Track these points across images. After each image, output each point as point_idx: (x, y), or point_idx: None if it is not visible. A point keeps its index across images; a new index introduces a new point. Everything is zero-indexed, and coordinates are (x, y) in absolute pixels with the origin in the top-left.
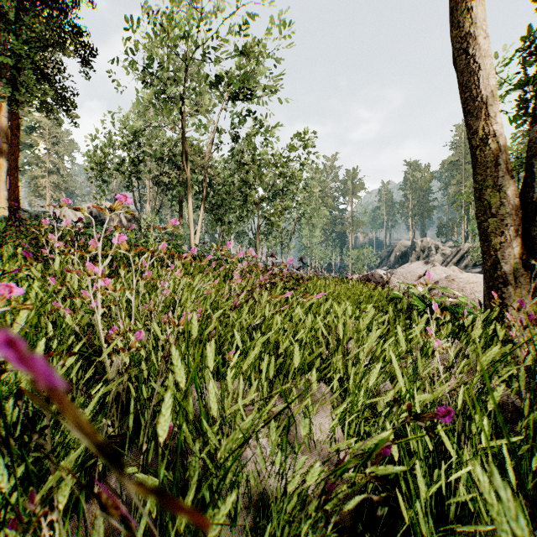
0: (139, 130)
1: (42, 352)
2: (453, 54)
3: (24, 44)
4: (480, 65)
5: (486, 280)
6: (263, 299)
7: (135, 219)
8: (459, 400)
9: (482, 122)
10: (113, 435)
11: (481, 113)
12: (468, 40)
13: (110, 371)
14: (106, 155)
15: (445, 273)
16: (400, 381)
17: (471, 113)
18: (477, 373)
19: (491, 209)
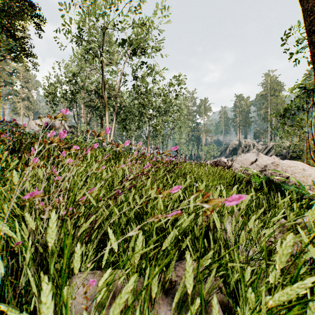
0: (76, 73)
1: None
2: None
3: None
4: None
5: None
6: (149, 181)
7: (74, 127)
8: None
9: None
10: None
11: None
12: None
13: None
14: (55, 88)
15: (269, 160)
16: None
17: None
18: None
19: None
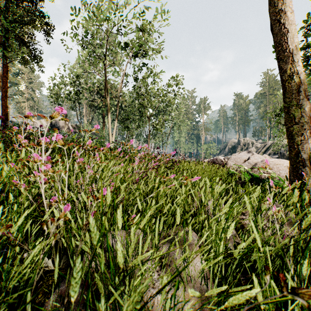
0: (79, 74)
1: (0, 216)
2: (270, 24)
3: (10, 23)
4: (288, 30)
5: (291, 163)
6: (153, 175)
7: (77, 126)
8: (291, 249)
9: (289, 65)
10: (53, 269)
11: (288, 60)
12: (280, 14)
13: (51, 226)
14: (60, 89)
15: (260, 159)
16: (259, 243)
17: (282, 60)
18: (297, 227)
19: (295, 119)
